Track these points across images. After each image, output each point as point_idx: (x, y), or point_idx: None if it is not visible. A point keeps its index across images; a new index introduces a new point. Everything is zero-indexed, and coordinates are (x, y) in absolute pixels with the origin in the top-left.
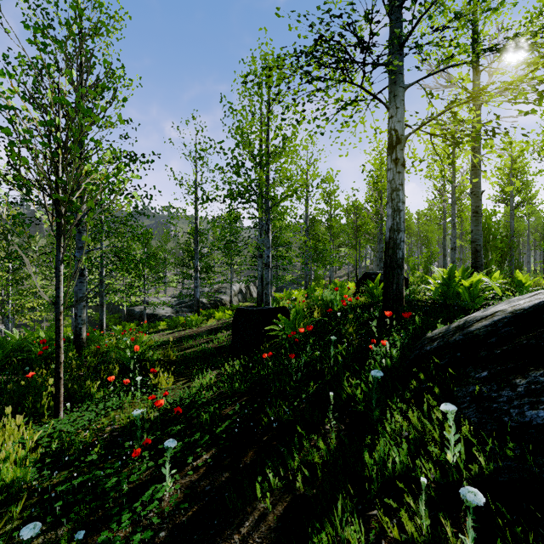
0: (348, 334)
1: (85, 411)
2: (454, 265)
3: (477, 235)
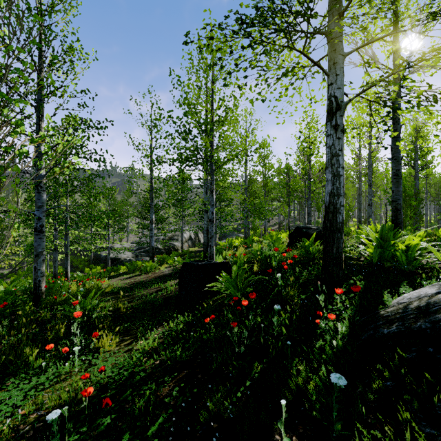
0: (289, 297)
1: (17, 386)
2: (384, 225)
3: (397, 195)
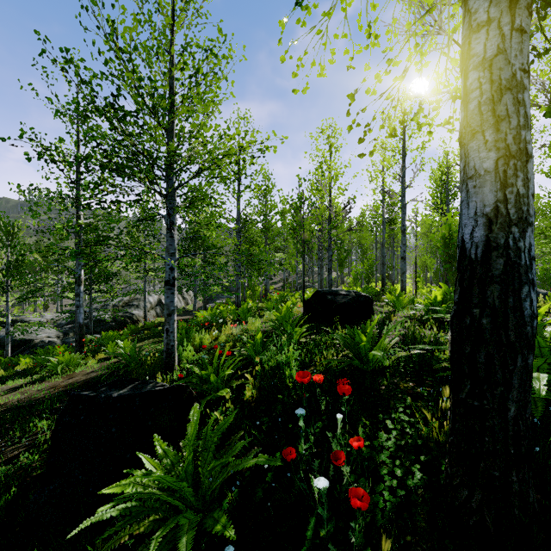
0: None
1: None
2: None
3: None
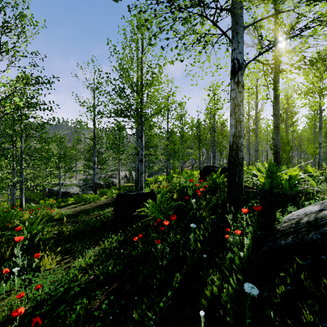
0: (202, 217)
1: None
2: (270, 162)
3: (277, 142)
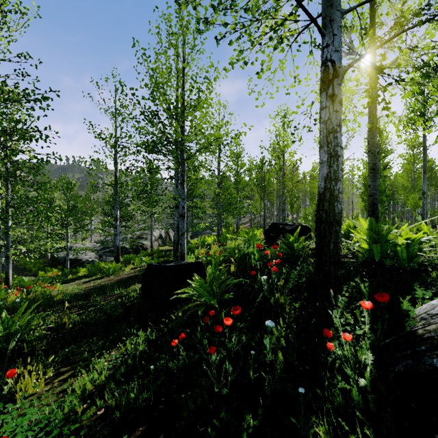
0: (279, 305)
1: None
2: (372, 218)
3: (374, 190)
